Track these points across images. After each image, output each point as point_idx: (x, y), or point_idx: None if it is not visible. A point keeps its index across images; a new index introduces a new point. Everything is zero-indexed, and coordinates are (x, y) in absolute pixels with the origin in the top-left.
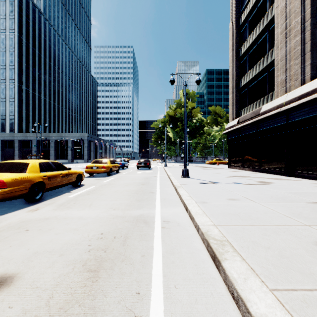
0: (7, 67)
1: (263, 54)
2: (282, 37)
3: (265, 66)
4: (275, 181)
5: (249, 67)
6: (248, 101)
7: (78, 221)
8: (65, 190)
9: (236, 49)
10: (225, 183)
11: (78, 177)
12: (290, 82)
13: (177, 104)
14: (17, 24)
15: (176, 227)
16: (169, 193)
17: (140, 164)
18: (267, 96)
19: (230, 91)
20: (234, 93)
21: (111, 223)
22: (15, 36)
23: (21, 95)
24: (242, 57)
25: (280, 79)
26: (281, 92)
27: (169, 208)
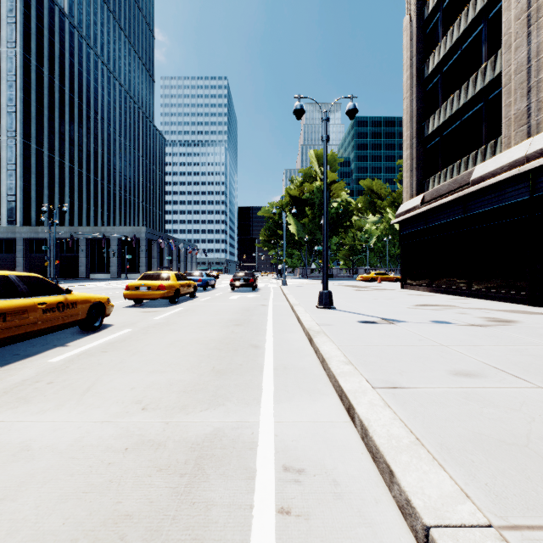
0: (2, 109)
1: (475, 68)
2: (519, 25)
3: (479, 90)
4: (518, 316)
5: (444, 95)
6: (443, 161)
7: (2, 467)
8: (58, 340)
9: (417, 64)
10: (416, 322)
11: (95, 310)
12: (538, 114)
13: (305, 174)
14: (20, 33)
15: (331, 509)
16: (294, 348)
17: (237, 281)
18: (484, 148)
19: (406, 145)
20: (413, 147)
21: (106, 482)
22: (16, 54)
23: (28, 159)
24: (429, 78)
25: (514, 111)
26: (517, 136)
27: (297, 402)
